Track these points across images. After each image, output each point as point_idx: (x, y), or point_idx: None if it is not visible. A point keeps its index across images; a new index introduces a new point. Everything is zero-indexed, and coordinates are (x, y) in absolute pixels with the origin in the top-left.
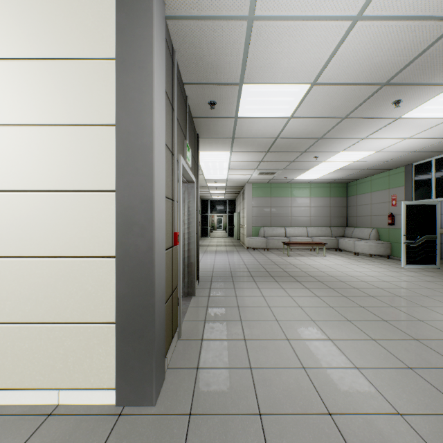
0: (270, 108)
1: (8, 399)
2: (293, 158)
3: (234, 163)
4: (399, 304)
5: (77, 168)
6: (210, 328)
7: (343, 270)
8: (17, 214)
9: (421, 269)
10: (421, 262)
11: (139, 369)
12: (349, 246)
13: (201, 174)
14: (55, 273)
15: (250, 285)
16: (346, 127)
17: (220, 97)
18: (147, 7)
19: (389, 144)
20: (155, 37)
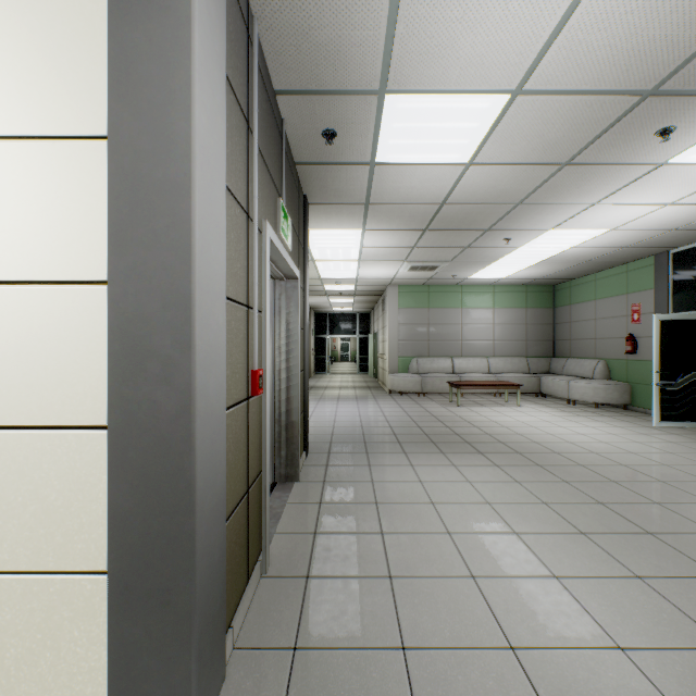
0: (434, 144)
1: None
2: (468, 242)
3: (369, 251)
4: (667, 499)
5: (24, 232)
6: (324, 550)
7: (555, 431)
8: None
9: (686, 430)
10: (685, 418)
11: (160, 677)
12: (560, 390)
13: (313, 269)
14: None
15: (396, 460)
16: (566, 183)
17: (343, 122)
18: None
19: (636, 215)
20: None
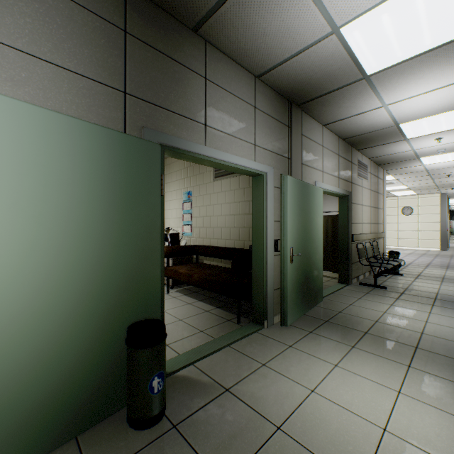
0: None
1: (421, 249)
2: None
3: None
4: None
5: (432, 220)
6: None
7: None
8: (422, 226)
9: None
10: None
11: (443, 246)
12: None
13: None
14: (428, 233)
15: None
16: None
17: None
18: (445, 198)
19: None
20: (446, 202)
